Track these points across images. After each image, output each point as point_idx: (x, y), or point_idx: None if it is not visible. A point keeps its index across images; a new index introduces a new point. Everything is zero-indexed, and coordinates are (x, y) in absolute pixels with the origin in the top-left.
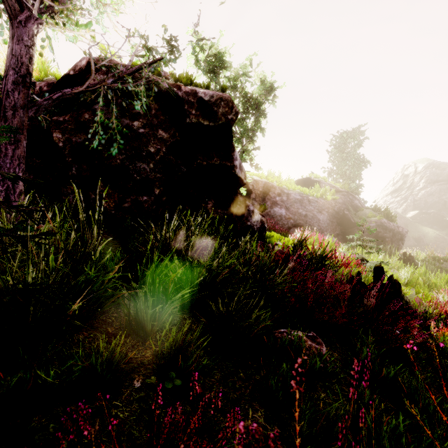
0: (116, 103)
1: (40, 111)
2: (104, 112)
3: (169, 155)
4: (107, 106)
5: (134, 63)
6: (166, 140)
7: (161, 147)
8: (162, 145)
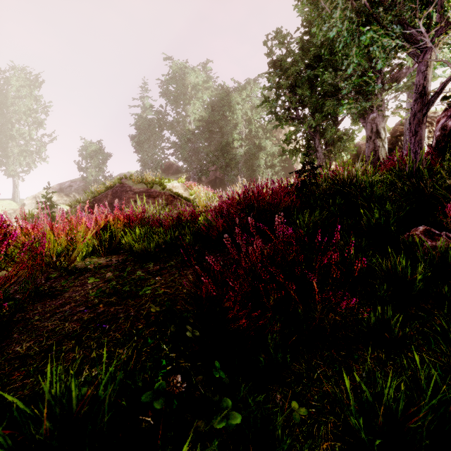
0: None
1: (429, 106)
2: None
3: None
4: None
5: None
6: None
7: None
8: None
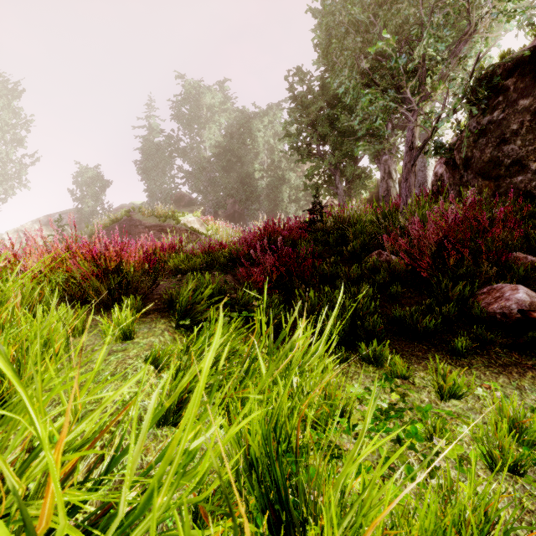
0: (478, 109)
1: (415, 159)
2: (471, 124)
3: (535, 120)
4: (472, 117)
5: (502, 54)
6: (529, 106)
7: (523, 118)
8: (523, 116)
